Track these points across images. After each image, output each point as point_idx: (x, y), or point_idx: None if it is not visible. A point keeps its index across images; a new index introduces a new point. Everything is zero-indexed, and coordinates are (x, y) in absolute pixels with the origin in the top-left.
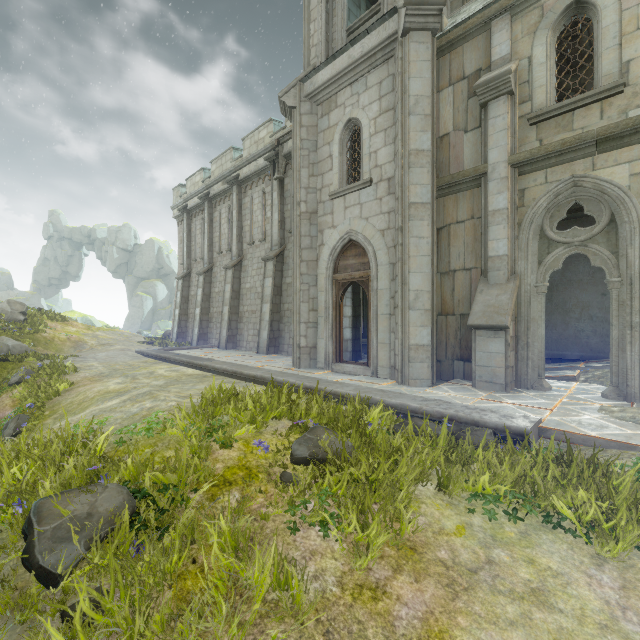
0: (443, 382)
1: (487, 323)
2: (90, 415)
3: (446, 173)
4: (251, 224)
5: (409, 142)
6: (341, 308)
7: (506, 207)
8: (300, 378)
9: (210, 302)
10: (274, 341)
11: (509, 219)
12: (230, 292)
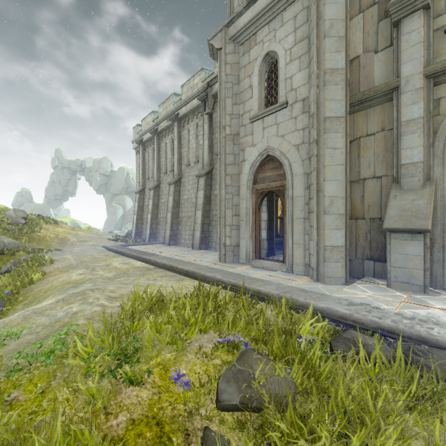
0: (354, 279)
1: (405, 226)
2: (21, 317)
3: (356, 92)
4: (188, 150)
5: (324, 62)
6: (260, 213)
7: (421, 116)
8: (225, 274)
9: (158, 210)
10: (205, 239)
11: (424, 127)
12: (172, 202)
